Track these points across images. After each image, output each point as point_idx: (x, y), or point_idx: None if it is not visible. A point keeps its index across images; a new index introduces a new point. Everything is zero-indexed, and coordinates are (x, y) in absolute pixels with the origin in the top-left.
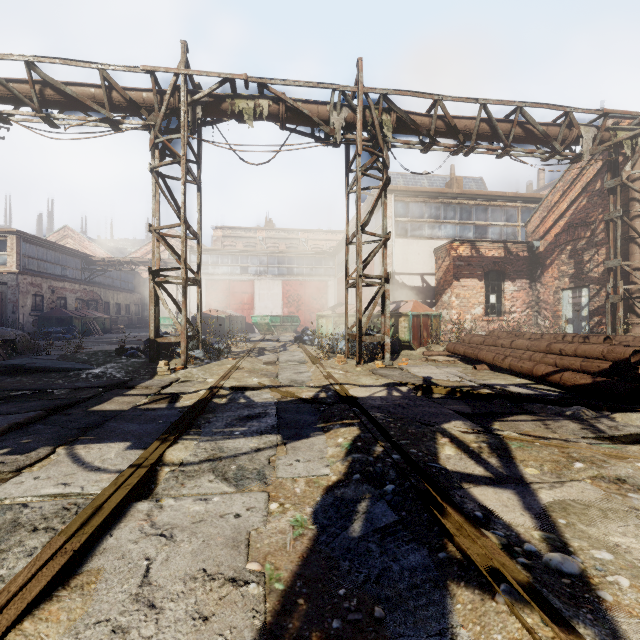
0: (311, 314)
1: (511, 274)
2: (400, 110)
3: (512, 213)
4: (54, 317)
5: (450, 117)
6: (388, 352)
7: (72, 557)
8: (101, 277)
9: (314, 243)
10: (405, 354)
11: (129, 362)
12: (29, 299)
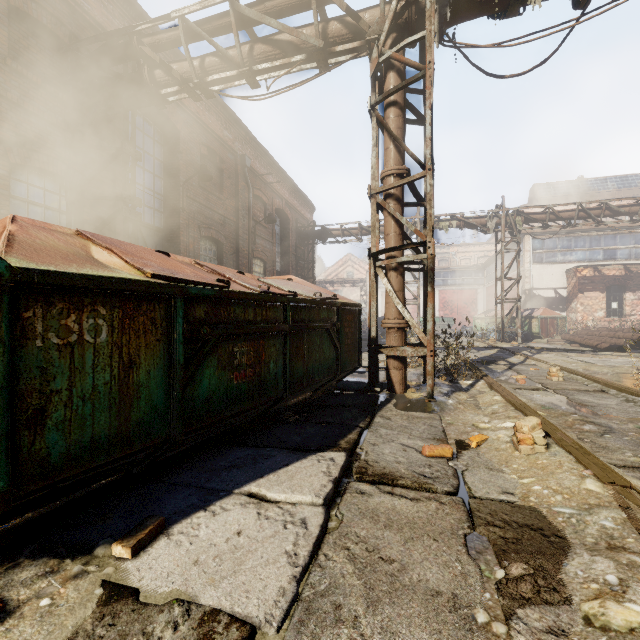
0: (462, 316)
1: (631, 287)
2: (526, 215)
3: None
4: None
5: (558, 214)
6: (520, 337)
7: None
8: None
9: (463, 255)
10: (535, 341)
11: None
12: None
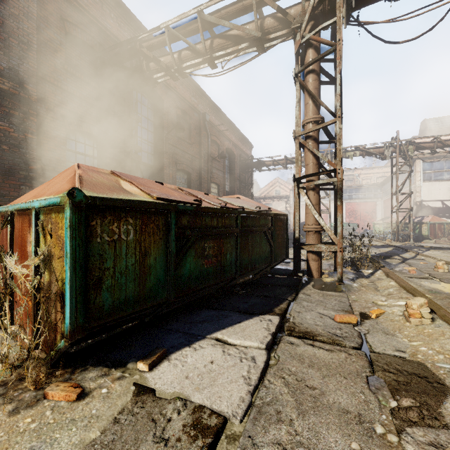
0: (364, 222)
1: None
2: (417, 144)
3: None
4: None
5: (444, 142)
6: (411, 238)
7: None
8: None
9: (364, 176)
10: (425, 241)
11: None
12: None
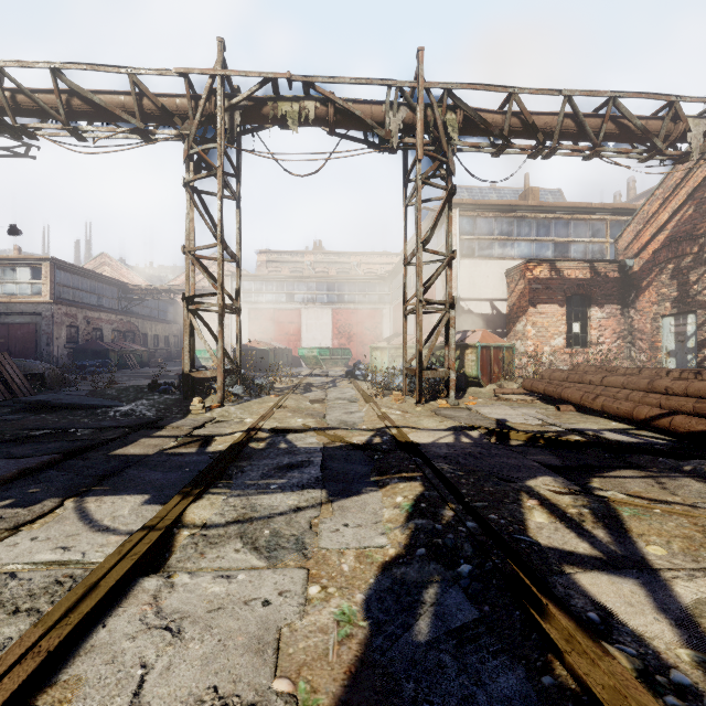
0: (364, 346)
1: (598, 299)
2: (467, 107)
3: (599, 227)
4: (89, 350)
5: (527, 113)
6: (453, 389)
7: (45, 661)
8: (139, 307)
9: (367, 267)
10: (472, 392)
11: (161, 399)
12: (64, 330)
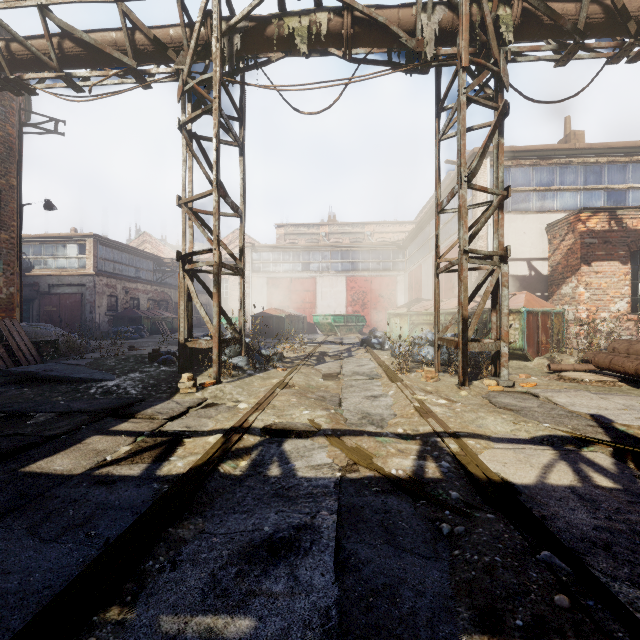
0: (378, 313)
1: None
2: None
3: None
4: (126, 317)
5: None
6: (505, 367)
7: None
8: (172, 278)
9: (380, 236)
10: (515, 366)
11: (156, 371)
12: (105, 300)
